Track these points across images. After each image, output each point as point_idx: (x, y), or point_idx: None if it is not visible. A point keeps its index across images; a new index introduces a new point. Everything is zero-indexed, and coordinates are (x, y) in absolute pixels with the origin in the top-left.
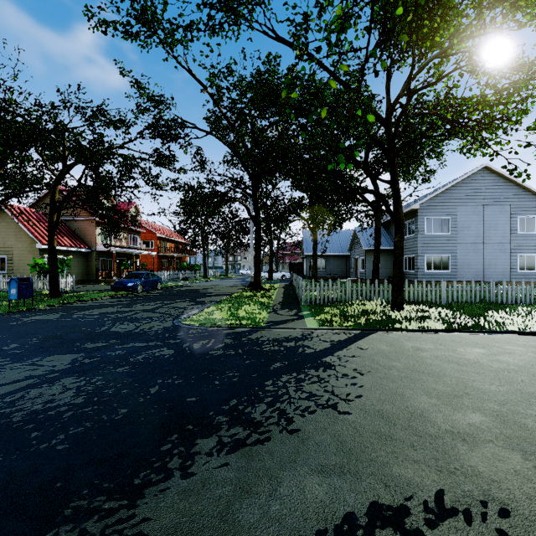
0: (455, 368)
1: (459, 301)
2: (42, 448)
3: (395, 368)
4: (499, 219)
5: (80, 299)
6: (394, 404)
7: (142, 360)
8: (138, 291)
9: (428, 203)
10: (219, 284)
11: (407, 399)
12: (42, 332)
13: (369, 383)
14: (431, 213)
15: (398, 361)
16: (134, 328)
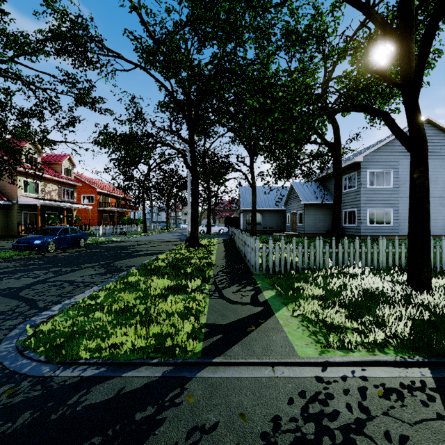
0: None
1: None
2: None
3: None
4: (439, 173)
5: None
6: None
7: None
8: (49, 250)
9: (371, 156)
10: (155, 238)
11: None
12: None
13: None
14: (374, 165)
15: None
16: None
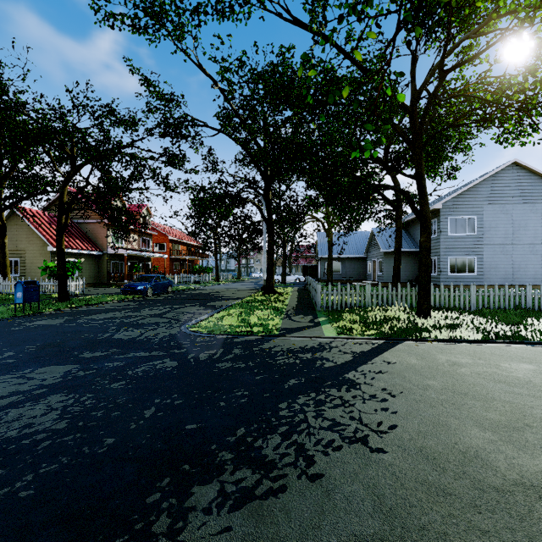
0: (504, 390)
1: (491, 307)
2: (1, 494)
3: (432, 389)
4: (530, 219)
5: (89, 303)
6: (439, 440)
7: (141, 374)
8: (148, 295)
9: (451, 202)
10: (230, 287)
11: (454, 431)
12: (41, 338)
13: (403, 408)
14: (455, 212)
15: (433, 379)
16: (138, 335)
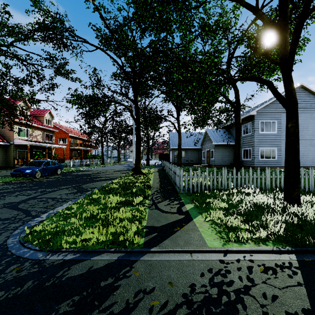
0: None
1: None
2: None
3: None
4: (310, 123)
5: None
6: None
7: None
8: (36, 177)
9: (261, 111)
10: (110, 169)
11: None
12: None
13: None
14: (264, 117)
15: None
16: None
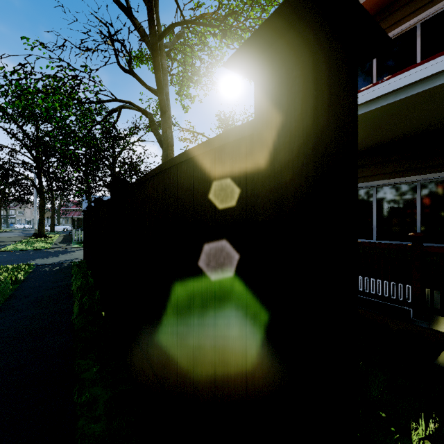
0: None
1: None
2: None
3: None
4: None
5: None
6: None
7: None
8: None
9: None
10: None
11: None
12: None
13: None
14: None
15: None
16: None
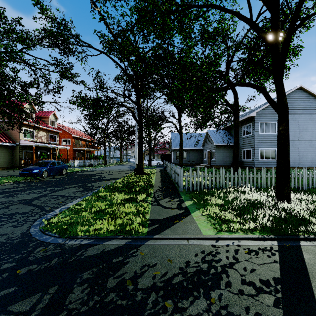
0: None
1: None
2: None
3: None
4: (309, 124)
5: None
6: None
7: None
8: (43, 177)
9: (261, 112)
10: (113, 169)
11: None
12: None
13: None
14: (264, 119)
15: None
16: None
